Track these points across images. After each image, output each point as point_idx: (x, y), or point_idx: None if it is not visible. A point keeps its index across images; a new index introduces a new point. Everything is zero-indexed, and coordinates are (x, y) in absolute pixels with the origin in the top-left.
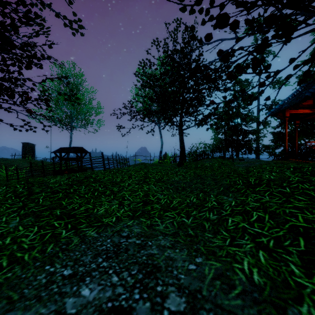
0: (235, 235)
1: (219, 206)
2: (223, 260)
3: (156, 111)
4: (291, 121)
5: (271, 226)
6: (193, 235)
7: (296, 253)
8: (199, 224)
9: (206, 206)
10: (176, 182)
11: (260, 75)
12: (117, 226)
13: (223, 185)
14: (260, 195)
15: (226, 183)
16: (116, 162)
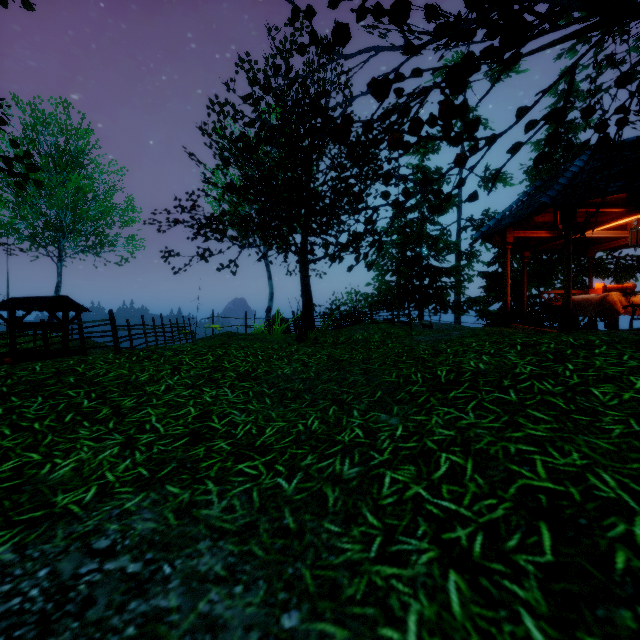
0: (395, 524)
1: (367, 441)
2: (355, 614)
3: (245, 217)
4: (515, 252)
5: (479, 492)
6: (293, 529)
7: (534, 573)
8: (313, 493)
9: (339, 441)
10: (284, 380)
11: (456, 139)
12: (92, 515)
13: (382, 386)
14: (457, 410)
15: (389, 380)
16: (155, 332)
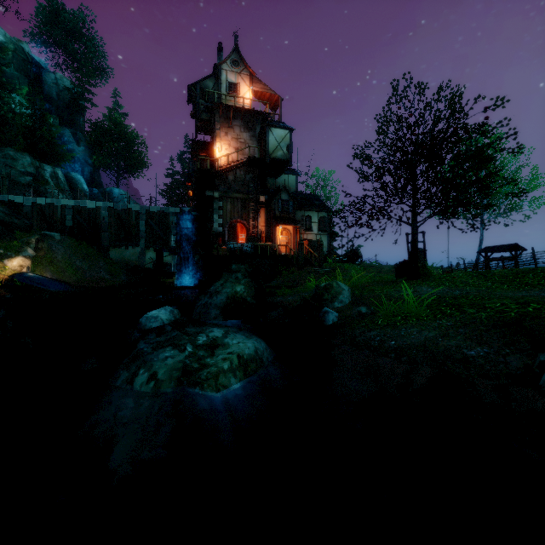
0: None
1: None
2: None
3: None
4: None
5: None
6: None
7: None
8: None
9: None
10: None
11: None
12: None
13: None
14: None
15: None
16: None
